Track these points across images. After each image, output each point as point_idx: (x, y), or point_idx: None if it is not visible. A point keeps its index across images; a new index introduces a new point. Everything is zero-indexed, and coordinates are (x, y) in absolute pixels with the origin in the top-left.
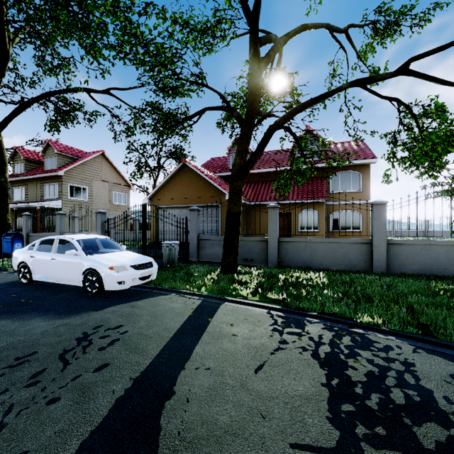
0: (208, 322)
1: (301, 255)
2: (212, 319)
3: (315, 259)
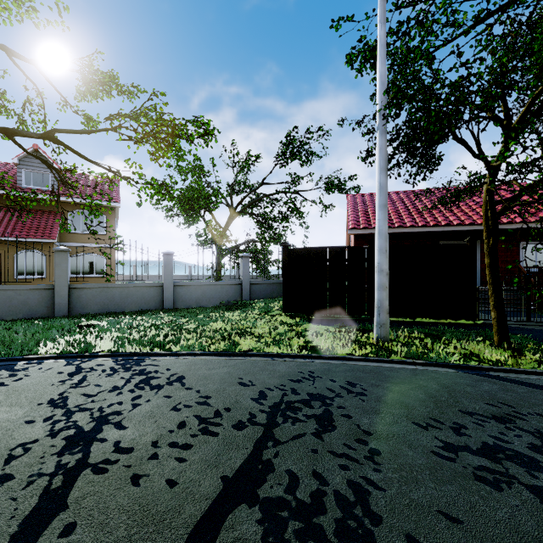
0: None
1: None
2: None
3: None
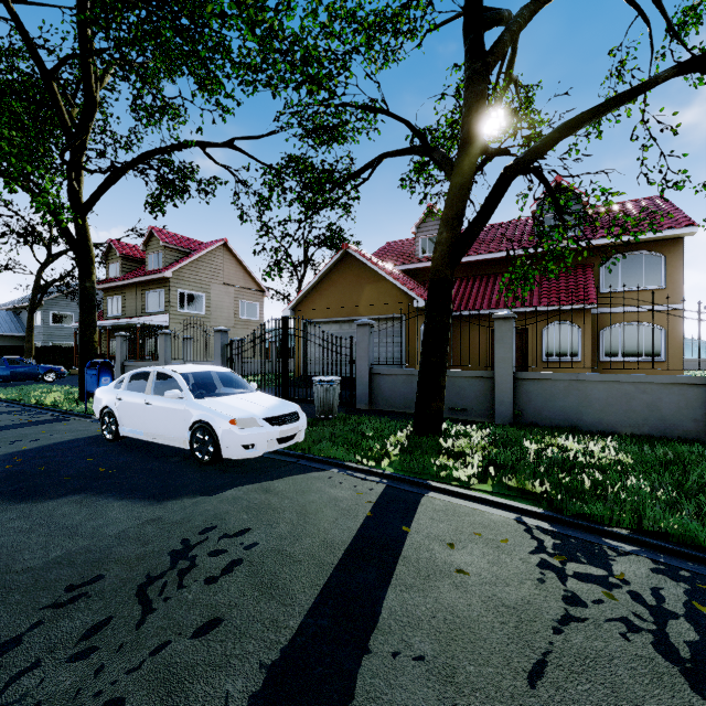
0: (403, 534)
1: (560, 403)
2: (410, 528)
3: (587, 412)
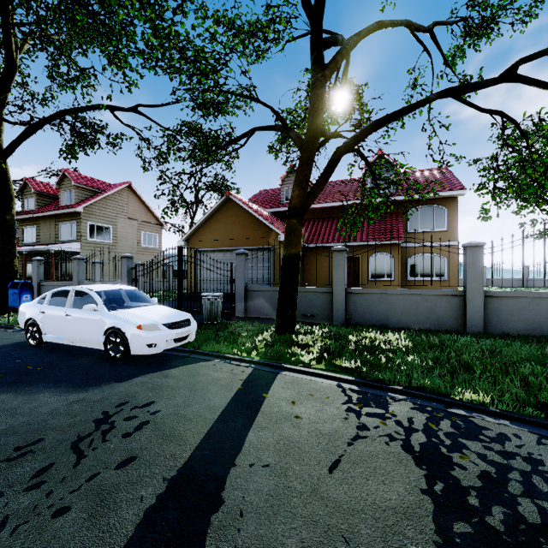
0: (262, 398)
1: (375, 309)
2: (267, 394)
3: (392, 315)
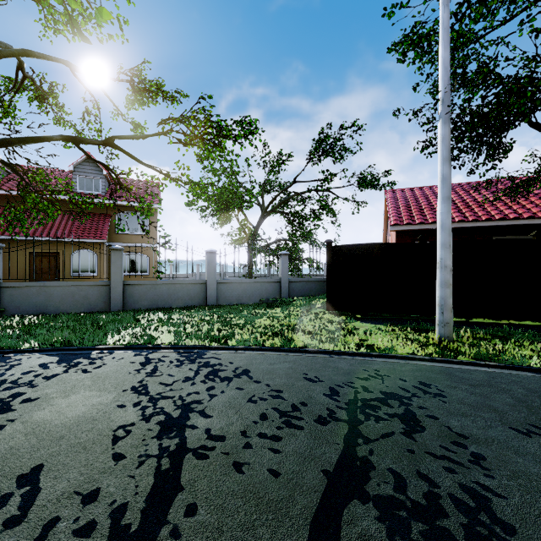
0: None
1: (34, 301)
2: None
3: (51, 304)
